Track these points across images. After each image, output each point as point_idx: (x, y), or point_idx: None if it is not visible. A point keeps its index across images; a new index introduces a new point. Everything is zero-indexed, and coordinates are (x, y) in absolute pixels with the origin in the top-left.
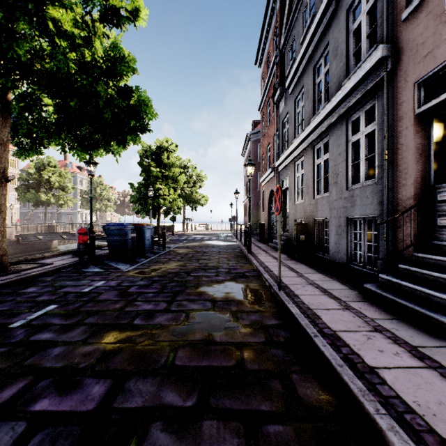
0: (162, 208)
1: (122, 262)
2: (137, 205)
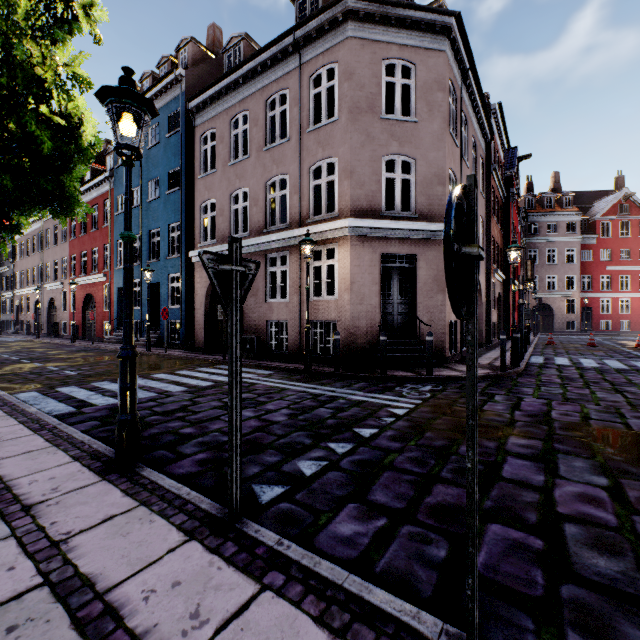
0: None
1: None
2: None
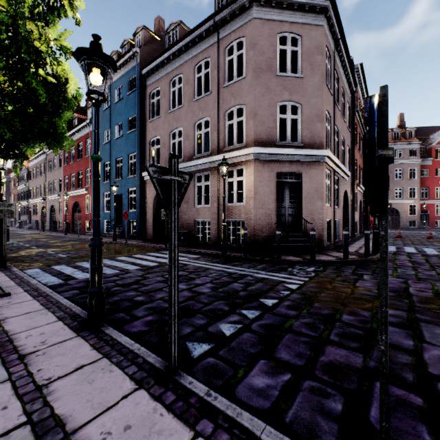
0: None
1: None
2: None
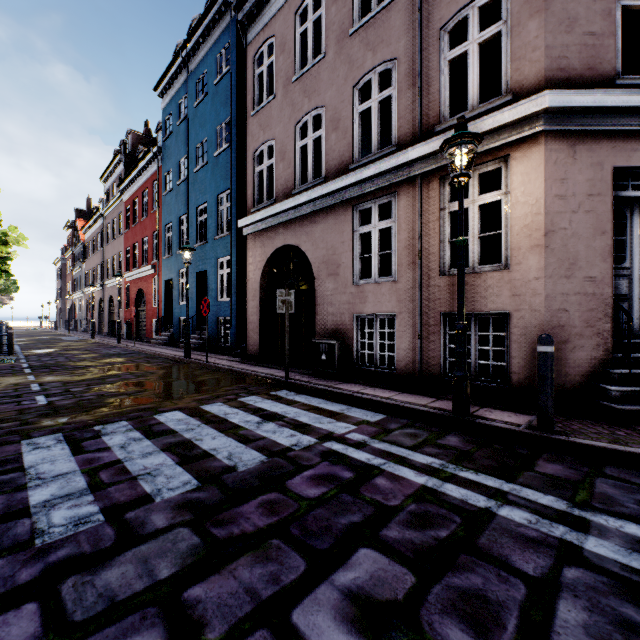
0: None
1: None
2: None
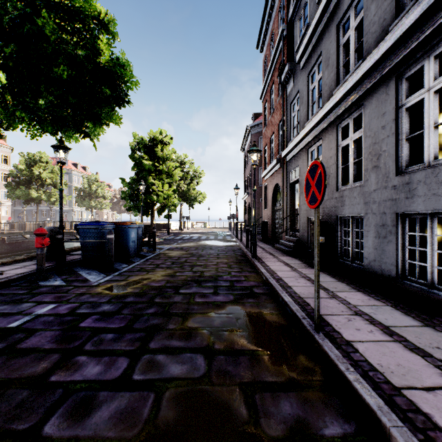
0: (155, 204)
1: (96, 270)
2: (129, 201)
